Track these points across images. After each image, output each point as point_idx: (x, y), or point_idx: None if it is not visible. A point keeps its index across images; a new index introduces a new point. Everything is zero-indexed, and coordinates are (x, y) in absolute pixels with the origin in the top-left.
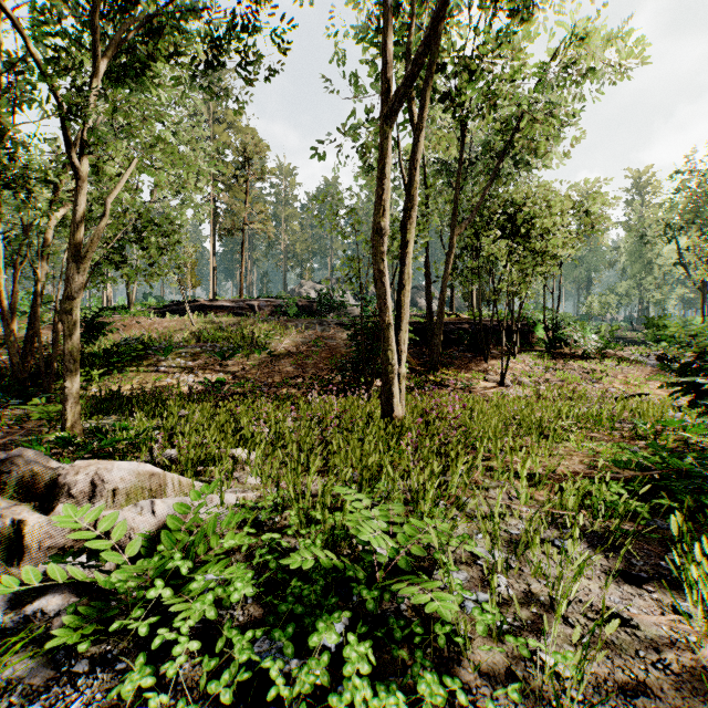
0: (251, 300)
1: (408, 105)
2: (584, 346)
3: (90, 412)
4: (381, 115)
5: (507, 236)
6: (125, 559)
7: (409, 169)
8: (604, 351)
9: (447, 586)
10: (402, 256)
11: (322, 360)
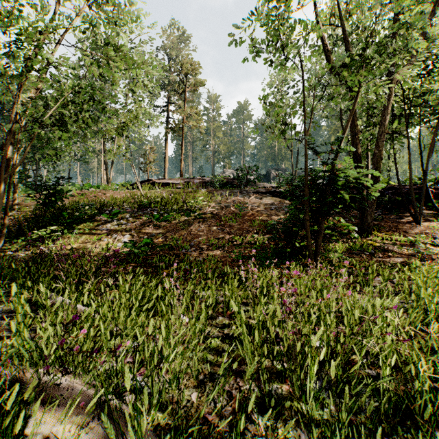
0: (188, 178)
1: None
2: None
3: None
4: None
5: None
6: None
7: None
8: None
9: None
10: None
11: (245, 221)
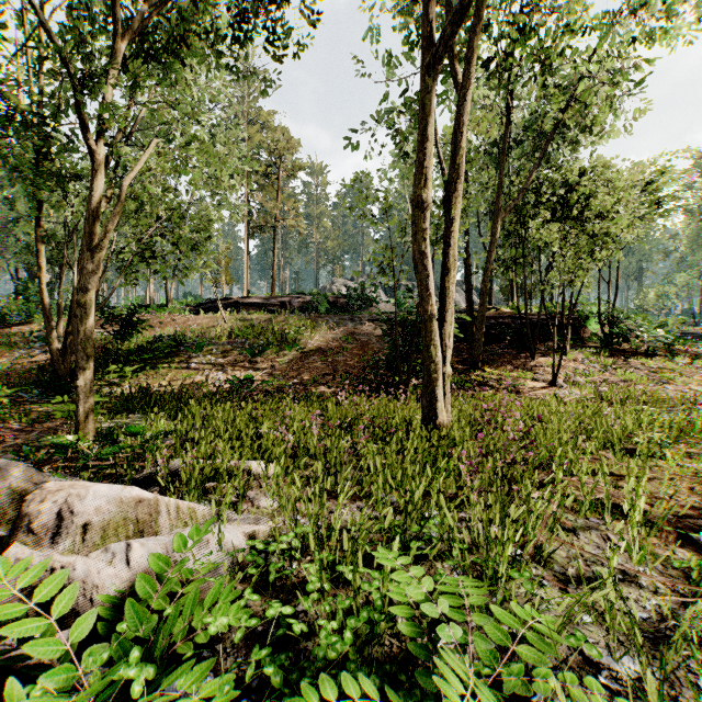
0: (283, 297)
1: (452, 65)
2: (648, 342)
3: (116, 409)
4: (423, 66)
5: (557, 219)
6: (67, 646)
7: (455, 135)
8: (670, 347)
9: None
10: (446, 235)
11: (353, 357)
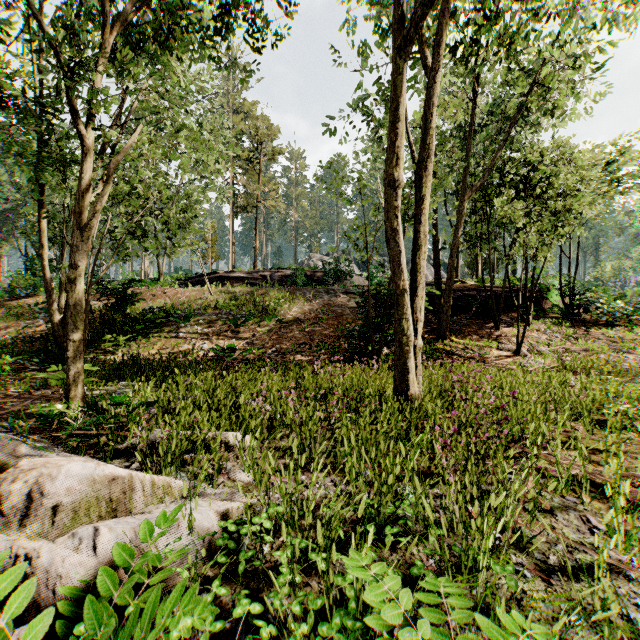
0: (264, 271)
1: (422, 50)
2: (607, 313)
3: (109, 377)
4: (395, 49)
5: (521, 198)
6: None
7: (426, 116)
8: (629, 318)
9: None
10: (417, 213)
11: (328, 327)
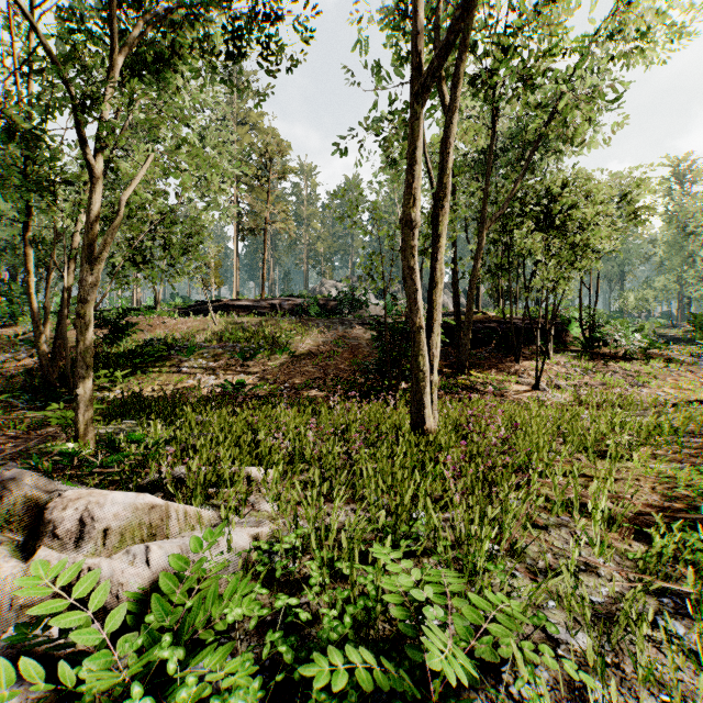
0: (273, 299)
1: (439, 86)
2: (626, 346)
3: (110, 415)
4: (411, 93)
5: (540, 228)
6: (104, 635)
7: (442, 155)
8: (647, 351)
9: (523, 696)
10: (433, 250)
11: (344, 360)
